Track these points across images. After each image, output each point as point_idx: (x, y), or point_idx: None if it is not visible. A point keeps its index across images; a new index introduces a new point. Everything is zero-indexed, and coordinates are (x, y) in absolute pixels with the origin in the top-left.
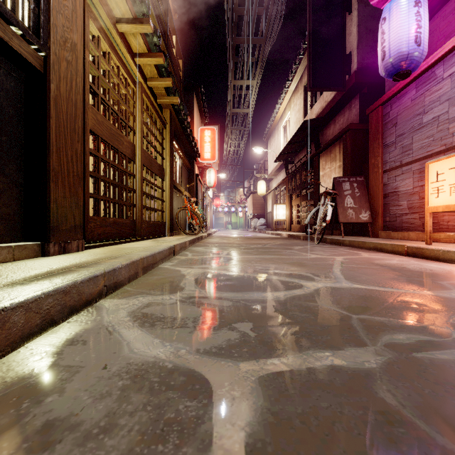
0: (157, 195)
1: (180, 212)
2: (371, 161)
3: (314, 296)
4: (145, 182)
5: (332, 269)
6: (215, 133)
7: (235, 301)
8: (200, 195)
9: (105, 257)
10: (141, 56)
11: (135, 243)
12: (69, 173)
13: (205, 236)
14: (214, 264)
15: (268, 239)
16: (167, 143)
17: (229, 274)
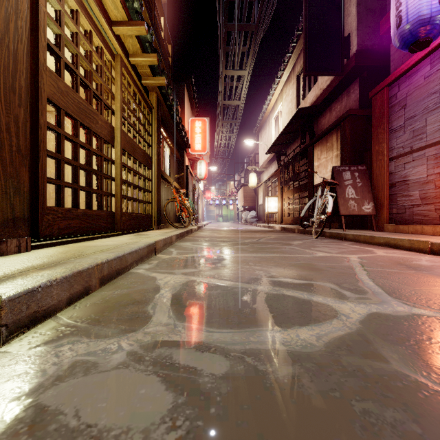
0: (141, 184)
1: (169, 204)
2: (375, 148)
3: (370, 339)
4: (126, 169)
5: (357, 276)
6: (205, 124)
7: (235, 358)
8: (191, 188)
9: (40, 265)
10: (120, 24)
11: (110, 239)
12: (2, 146)
13: (195, 229)
14: (202, 268)
15: (261, 232)
16: (153, 129)
17: (222, 286)
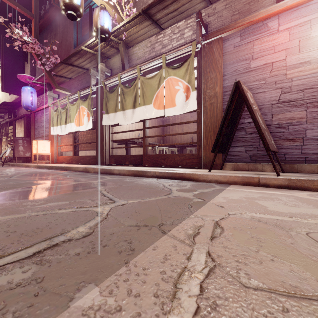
0: None
1: None
2: (31, 133)
3: None
4: None
5: None
6: None
7: None
8: None
9: None
10: None
11: None
12: None
13: None
14: None
15: None
16: None
17: None
